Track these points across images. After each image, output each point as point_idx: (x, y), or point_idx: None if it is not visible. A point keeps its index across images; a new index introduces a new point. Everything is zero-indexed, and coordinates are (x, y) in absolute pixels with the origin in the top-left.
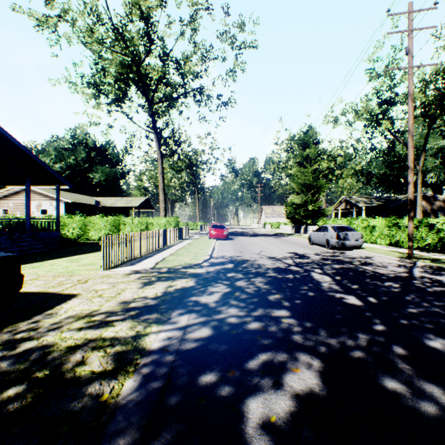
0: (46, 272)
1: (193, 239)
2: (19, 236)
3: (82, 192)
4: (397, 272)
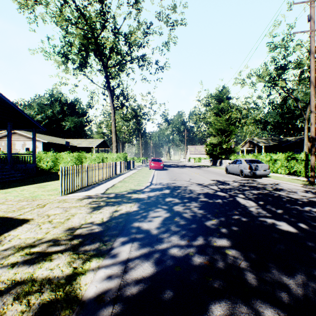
0: (14, 196)
1: (137, 169)
2: (1, 167)
3: (57, 135)
4: (308, 197)
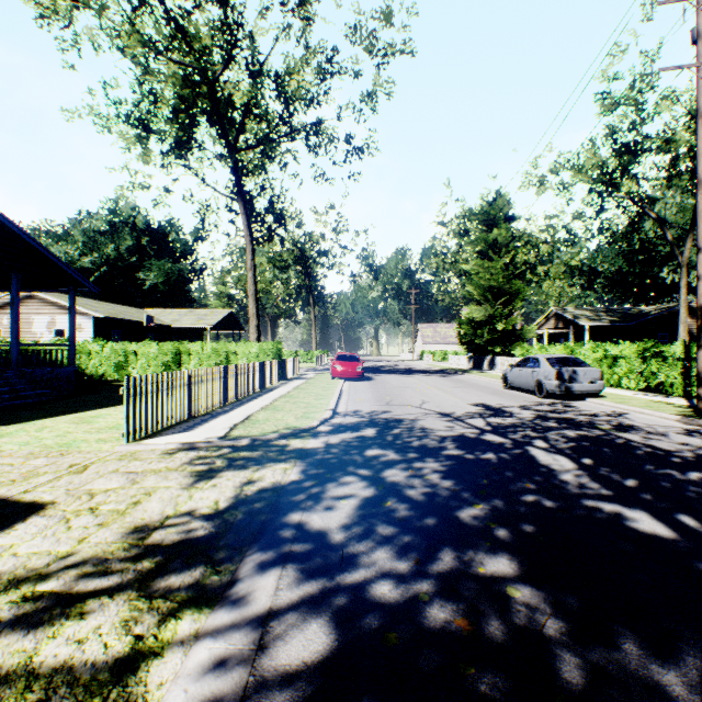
0: (19, 445)
1: (305, 379)
2: None
3: (127, 302)
4: (694, 446)
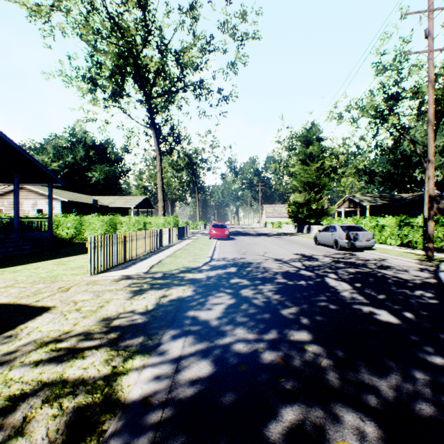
0: (26, 277)
1: (193, 239)
2: (6, 236)
3: (80, 191)
4: (422, 277)
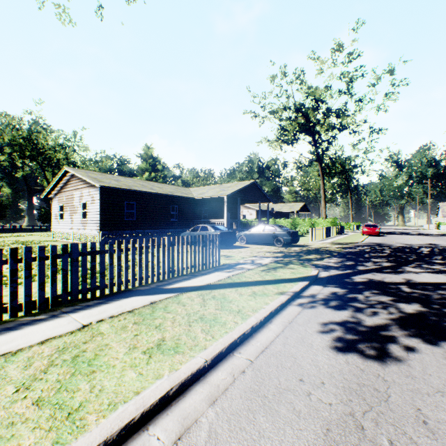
0: None
1: (348, 235)
2: None
3: None
4: None
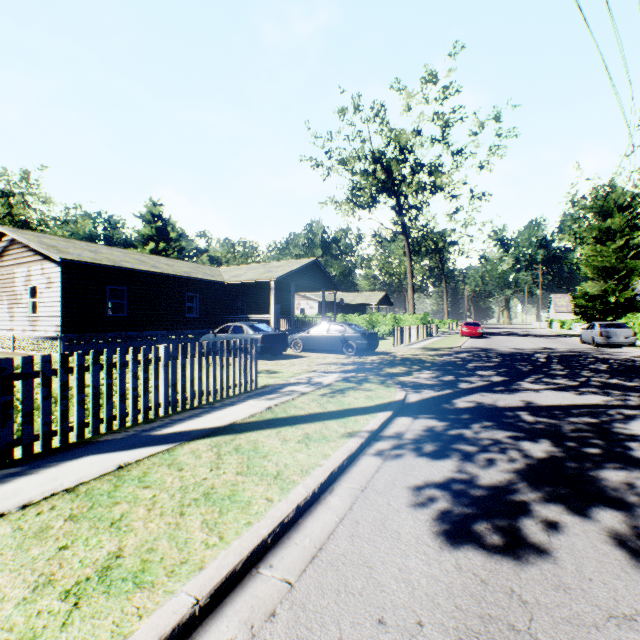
0: None
1: (443, 336)
2: None
3: None
4: (617, 357)
